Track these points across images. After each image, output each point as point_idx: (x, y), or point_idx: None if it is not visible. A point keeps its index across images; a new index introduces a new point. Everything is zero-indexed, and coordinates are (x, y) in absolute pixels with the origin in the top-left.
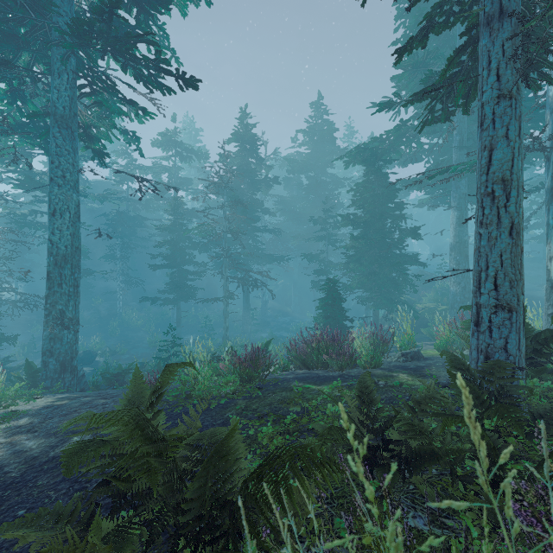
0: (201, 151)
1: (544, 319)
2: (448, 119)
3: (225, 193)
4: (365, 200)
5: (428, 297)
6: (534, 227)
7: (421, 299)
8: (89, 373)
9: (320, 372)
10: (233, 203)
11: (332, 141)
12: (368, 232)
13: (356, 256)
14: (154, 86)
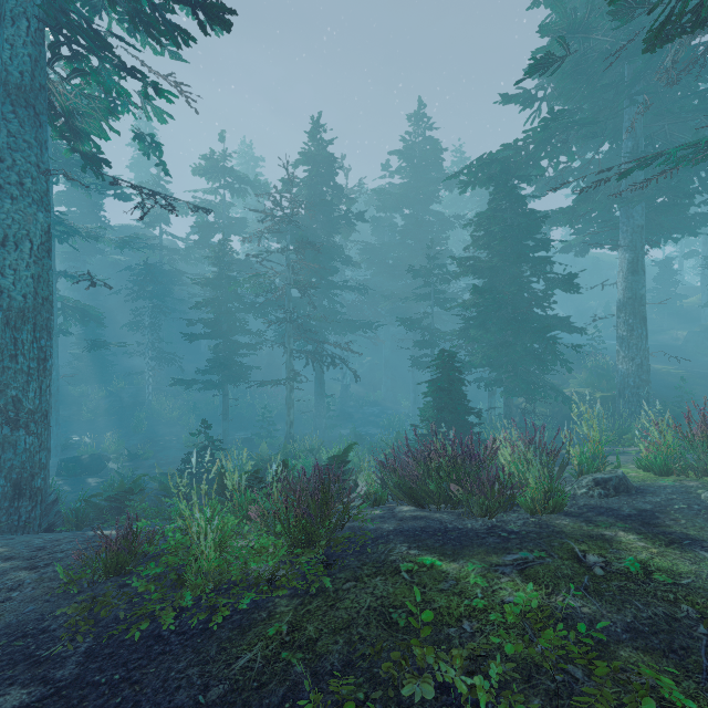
0: (259, 181)
1: None
2: (707, 18)
3: (291, 235)
4: (492, 238)
5: (577, 380)
6: None
7: (565, 382)
8: (94, 487)
9: (447, 519)
10: (300, 245)
11: (438, 165)
12: (497, 283)
13: (478, 318)
14: (161, 32)
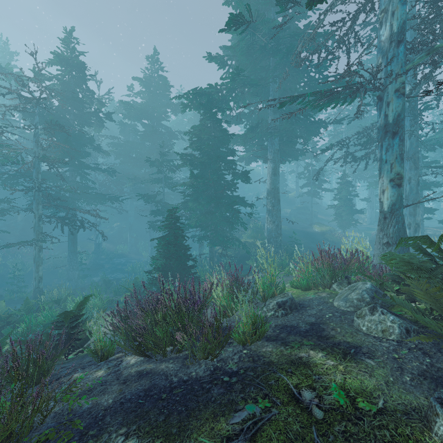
0: (12, 69)
1: (378, 248)
2: None
3: (44, 119)
4: (202, 144)
5: (246, 234)
6: (306, 185)
7: (240, 236)
8: None
9: (172, 370)
10: (49, 125)
11: (167, 95)
12: (205, 173)
13: (194, 195)
14: None
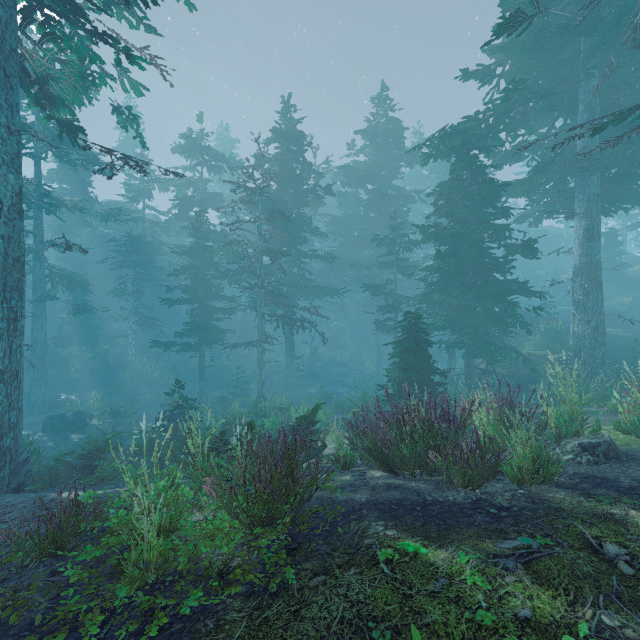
0: (234, 159)
1: None
2: None
3: (263, 207)
4: (453, 206)
5: (531, 342)
6: None
7: (519, 345)
8: (76, 443)
9: (424, 489)
10: (271, 214)
11: (399, 143)
12: (459, 249)
13: (440, 283)
14: None
